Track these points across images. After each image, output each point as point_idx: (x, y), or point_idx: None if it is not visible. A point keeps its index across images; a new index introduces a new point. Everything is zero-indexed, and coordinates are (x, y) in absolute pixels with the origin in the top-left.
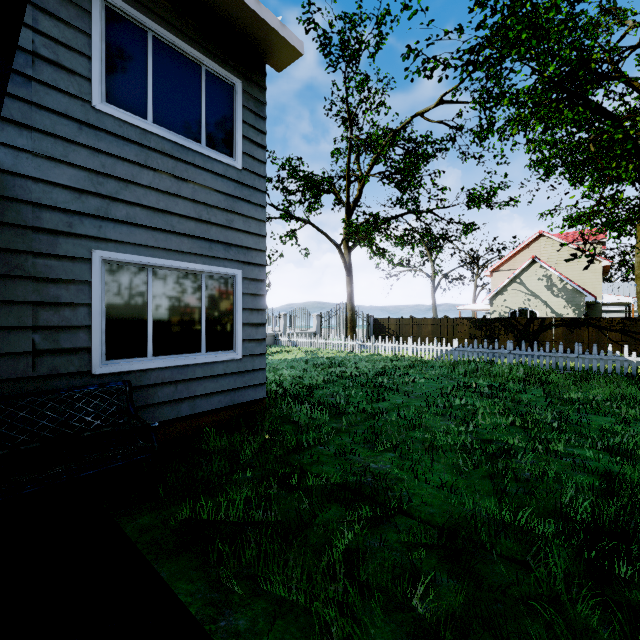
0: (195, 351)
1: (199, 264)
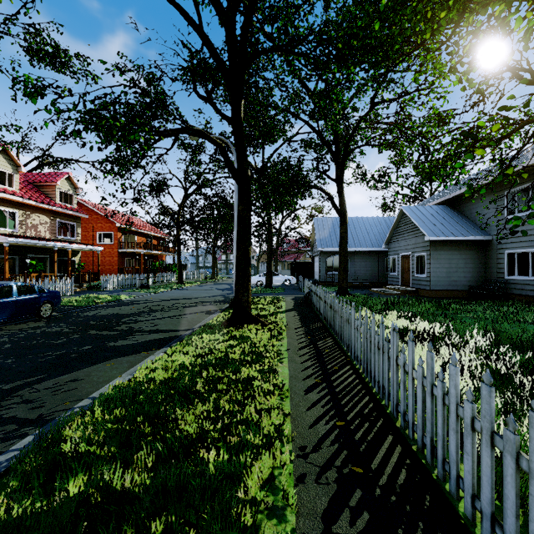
0: (528, 276)
1: (527, 249)
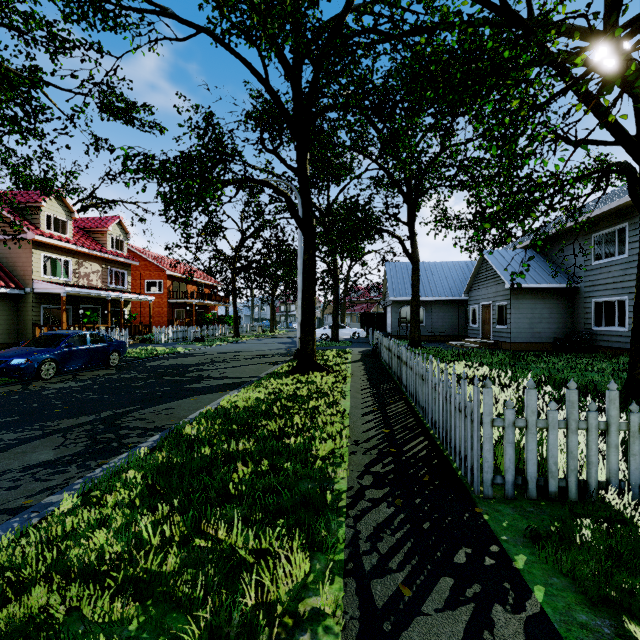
0: (614, 326)
1: (613, 297)
